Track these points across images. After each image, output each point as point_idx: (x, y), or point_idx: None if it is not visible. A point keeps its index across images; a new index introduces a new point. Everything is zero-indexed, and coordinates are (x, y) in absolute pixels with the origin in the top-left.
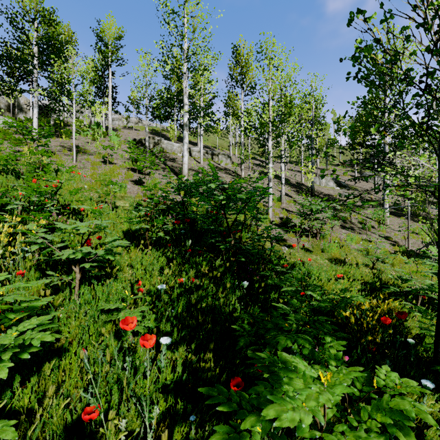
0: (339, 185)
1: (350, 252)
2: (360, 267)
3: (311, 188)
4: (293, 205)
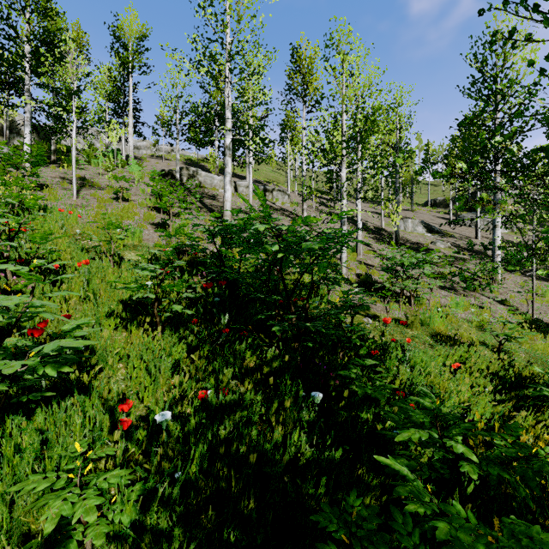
0: (430, 231)
1: (457, 324)
2: (477, 347)
3: (395, 234)
4: (372, 257)
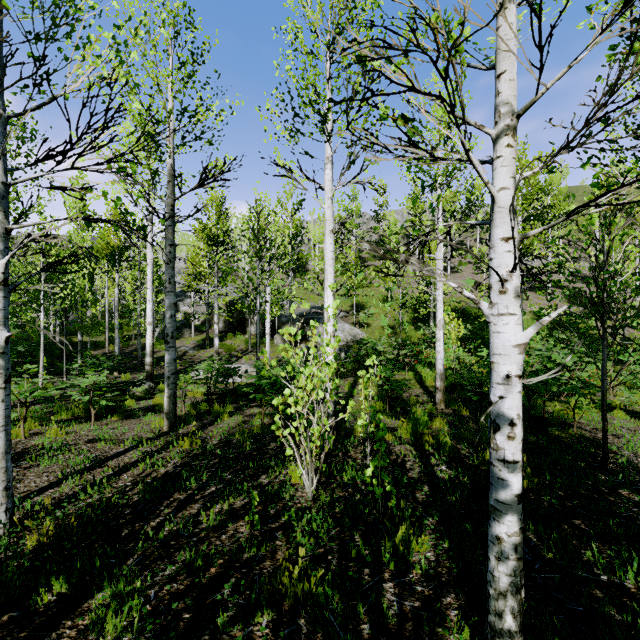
0: None
1: None
2: None
3: None
4: None
